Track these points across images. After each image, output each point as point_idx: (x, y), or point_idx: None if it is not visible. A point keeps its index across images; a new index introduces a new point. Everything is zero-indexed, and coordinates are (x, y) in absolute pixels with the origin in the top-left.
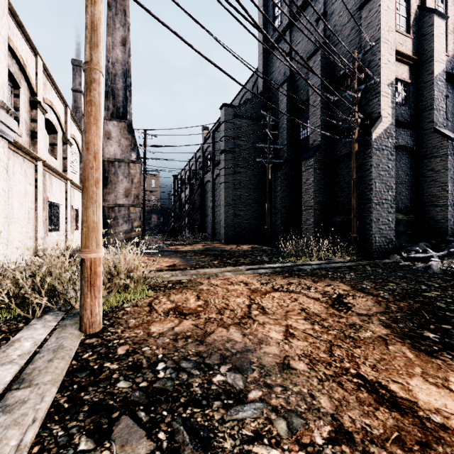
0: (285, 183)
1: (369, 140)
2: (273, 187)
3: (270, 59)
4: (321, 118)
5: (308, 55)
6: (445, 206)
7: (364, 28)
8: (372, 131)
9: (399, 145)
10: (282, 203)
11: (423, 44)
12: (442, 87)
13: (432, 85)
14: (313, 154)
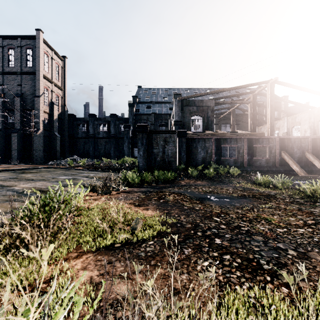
0: (1, 138)
1: (37, 134)
2: None
3: None
4: (20, 120)
5: (13, 93)
6: (56, 152)
7: (36, 103)
8: (37, 132)
9: (45, 135)
10: None
11: (52, 110)
12: (56, 122)
13: (54, 121)
14: (17, 132)
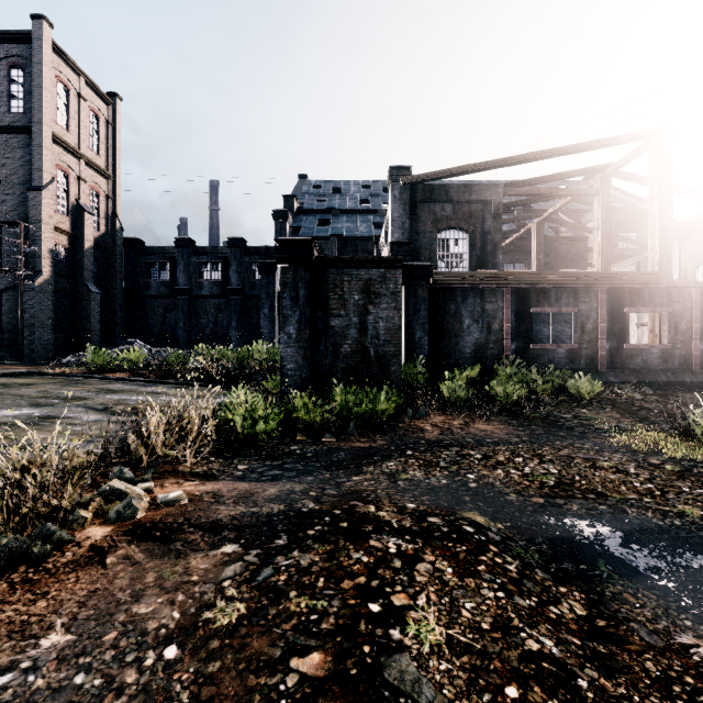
0: None
1: (34, 286)
2: None
3: None
4: None
5: None
6: (90, 331)
7: (32, 206)
8: (35, 281)
9: (60, 289)
10: None
11: (79, 225)
12: (91, 257)
13: (84, 255)
14: None
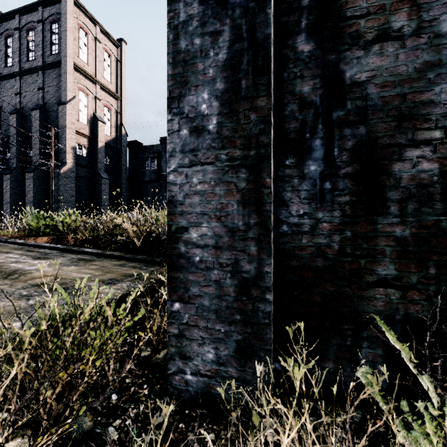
0: (15, 184)
1: (60, 173)
2: (4, 185)
3: (3, 84)
4: (40, 150)
5: (33, 104)
6: (101, 206)
7: (60, 116)
8: (60, 169)
9: (81, 176)
10: (12, 197)
11: (95, 131)
12: (103, 153)
13: (98, 151)
14: (33, 171)
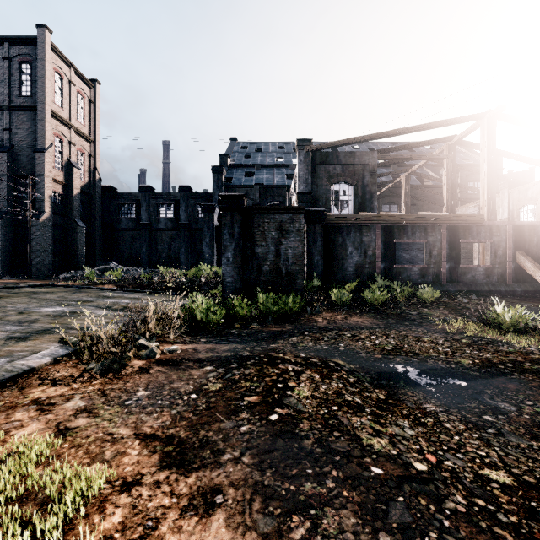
0: None
1: (39, 222)
2: None
3: None
4: (8, 195)
5: None
6: (78, 255)
7: (37, 164)
8: (39, 218)
9: (57, 224)
10: None
11: (70, 177)
12: (79, 200)
13: (73, 199)
14: (2, 218)
